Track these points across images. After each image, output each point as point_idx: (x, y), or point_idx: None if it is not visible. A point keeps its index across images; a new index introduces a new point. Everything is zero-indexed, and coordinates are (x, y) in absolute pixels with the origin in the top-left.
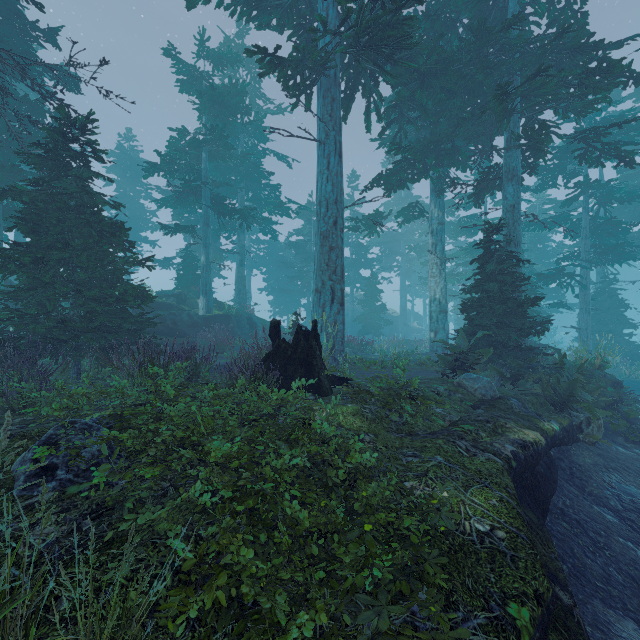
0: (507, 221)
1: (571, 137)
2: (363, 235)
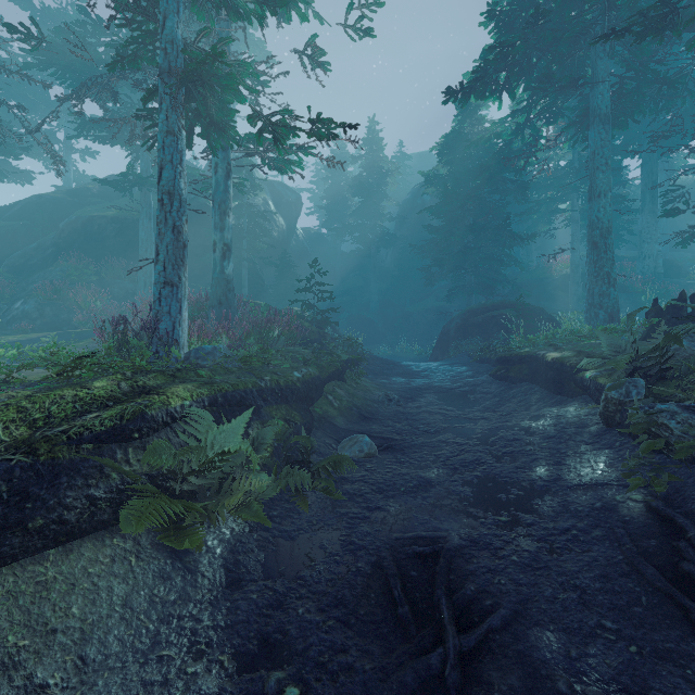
0: None
1: None
2: None
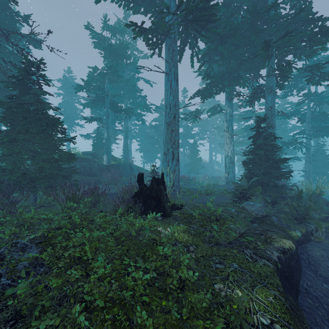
0: (268, 115)
1: (303, 69)
2: (190, 121)
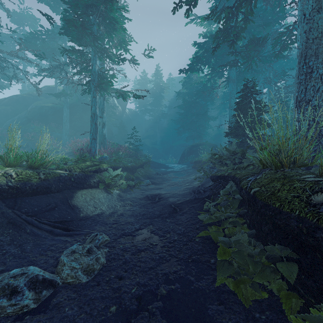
0: None
1: None
2: None
